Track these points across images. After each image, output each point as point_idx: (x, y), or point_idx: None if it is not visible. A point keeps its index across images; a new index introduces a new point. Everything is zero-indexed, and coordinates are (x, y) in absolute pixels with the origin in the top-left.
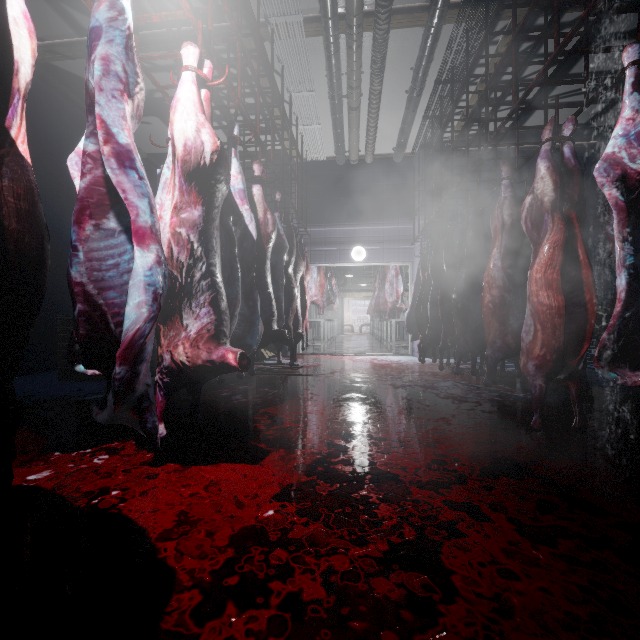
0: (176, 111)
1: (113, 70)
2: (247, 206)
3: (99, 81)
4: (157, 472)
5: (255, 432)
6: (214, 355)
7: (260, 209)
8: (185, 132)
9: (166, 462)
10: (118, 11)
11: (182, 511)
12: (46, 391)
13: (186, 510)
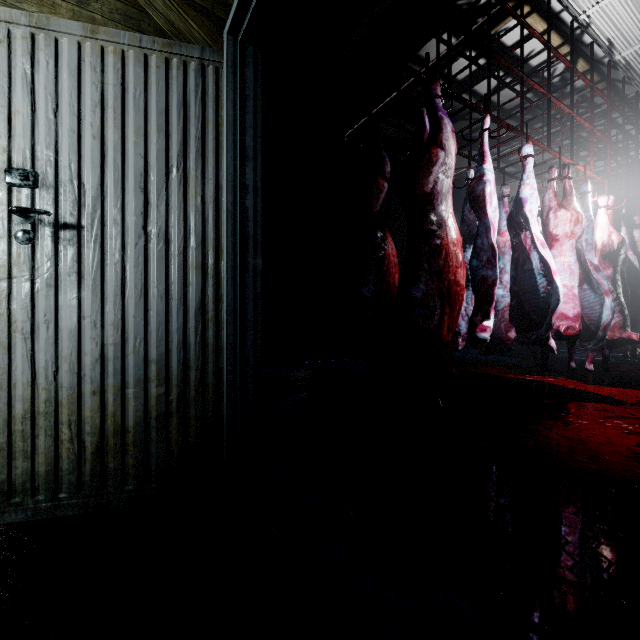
0: (595, 229)
1: (588, 243)
2: (630, 253)
3: (585, 249)
4: (585, 385)
5: (638, 384)
6: (618, 336)
7: (638, 246)
8: (601, 238)
9: (586, 384)
10: (588, 222)
11: (608, 393)
12: (480, 357)
13: (609, 393)
